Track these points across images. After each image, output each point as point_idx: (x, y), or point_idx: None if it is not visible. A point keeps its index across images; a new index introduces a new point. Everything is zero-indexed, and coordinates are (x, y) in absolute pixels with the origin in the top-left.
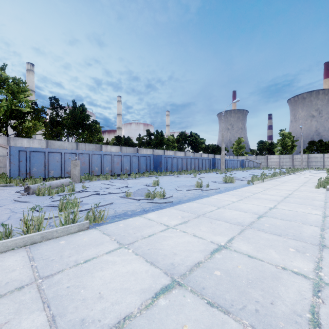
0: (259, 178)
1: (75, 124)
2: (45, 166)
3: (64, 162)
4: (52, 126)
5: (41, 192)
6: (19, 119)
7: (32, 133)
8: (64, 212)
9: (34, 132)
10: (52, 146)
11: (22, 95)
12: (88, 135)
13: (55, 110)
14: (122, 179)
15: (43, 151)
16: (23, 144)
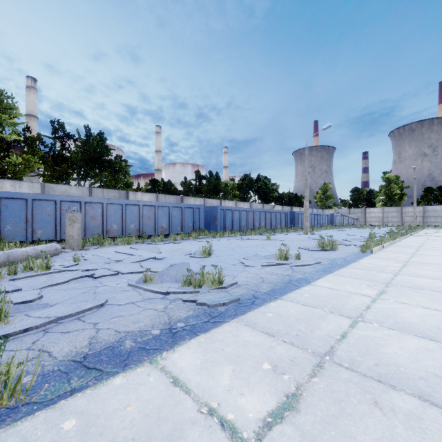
0: (377, 242)
1: (89, 160)
2: (27, 222)
3: (60, 216)
4: (55, 163)
5: None
6: (1, 151)
7: (22, 173)
8: None
9: (26, 171)
10: (51, 192)
11: (5, 115)
12: (109, 178)
13: (60, 140)
14: (154, 242)
15: (24, 198)
16: (4, 189)
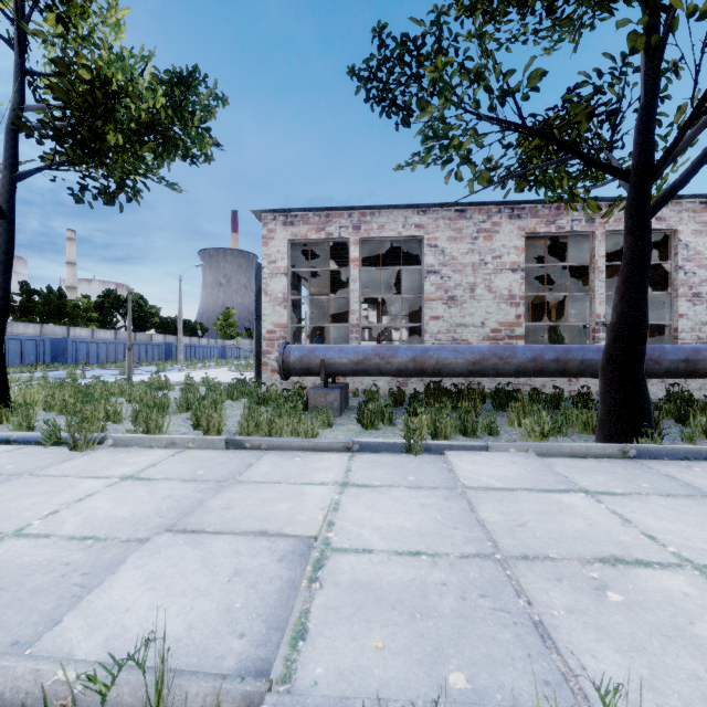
0: (195, 366)
1: None
2: None
3: None
4: None
5: None
6: None
7: None
8: None
9: None
10: None
11: None
12: None
13: None
14: None
15: None
16: None
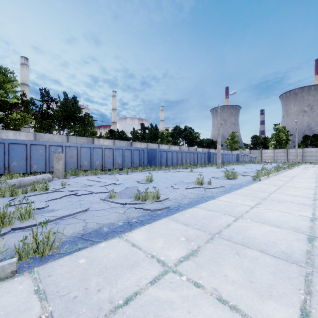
0: (265, 173)
1: (66, 116)
2: (27, 160)
3: (49, 156)
4: (43, 118)
5: (0, 192)
6: (6, 111)
7: (20, 125)
8: (6, 227)
9: (23, 124)
10: (41, 139)
11: (9, 85)
12: (80, 129)
13: (46, 103)
14: (113, 174)
15: (25, 143)
16: (8, 137)
